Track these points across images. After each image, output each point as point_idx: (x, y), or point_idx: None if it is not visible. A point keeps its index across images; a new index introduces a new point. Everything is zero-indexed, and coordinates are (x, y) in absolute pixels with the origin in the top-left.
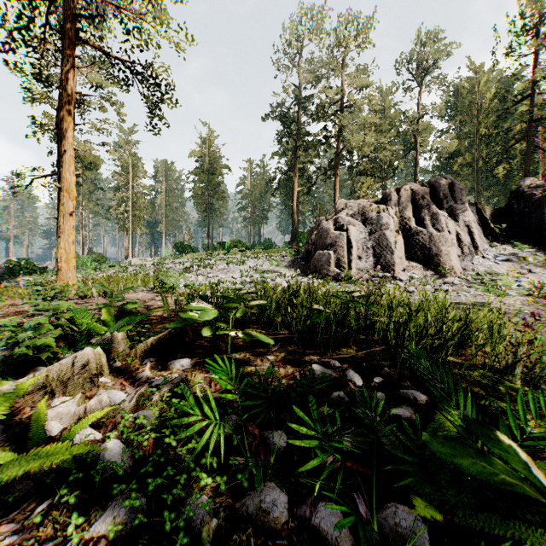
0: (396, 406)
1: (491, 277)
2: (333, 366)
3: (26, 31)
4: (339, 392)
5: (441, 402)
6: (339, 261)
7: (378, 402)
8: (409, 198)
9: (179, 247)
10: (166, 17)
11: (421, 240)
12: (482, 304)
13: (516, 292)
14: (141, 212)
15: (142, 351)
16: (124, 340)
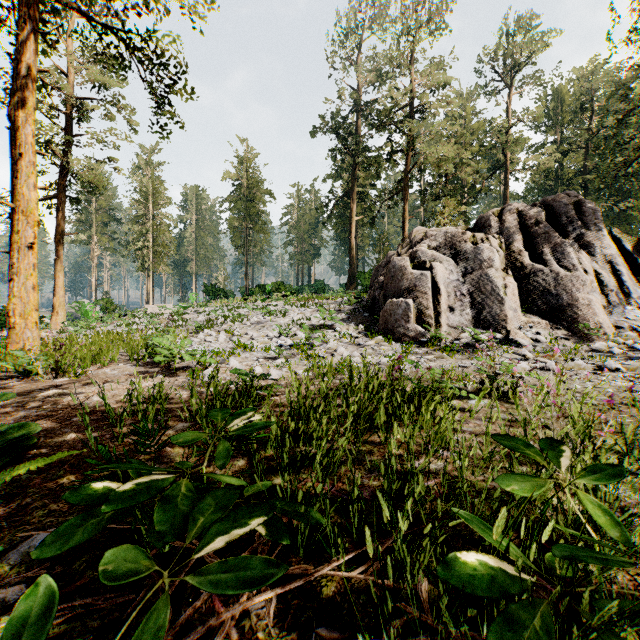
0: None
1: None
2: None
3: None
4: None
5: None
6: (422, 314)
7: None
8: (517, 223)
9: (210, 291)
10: None
11: (542, 282)
12: None
13: None
14: (163, 247)
15: None
16: None
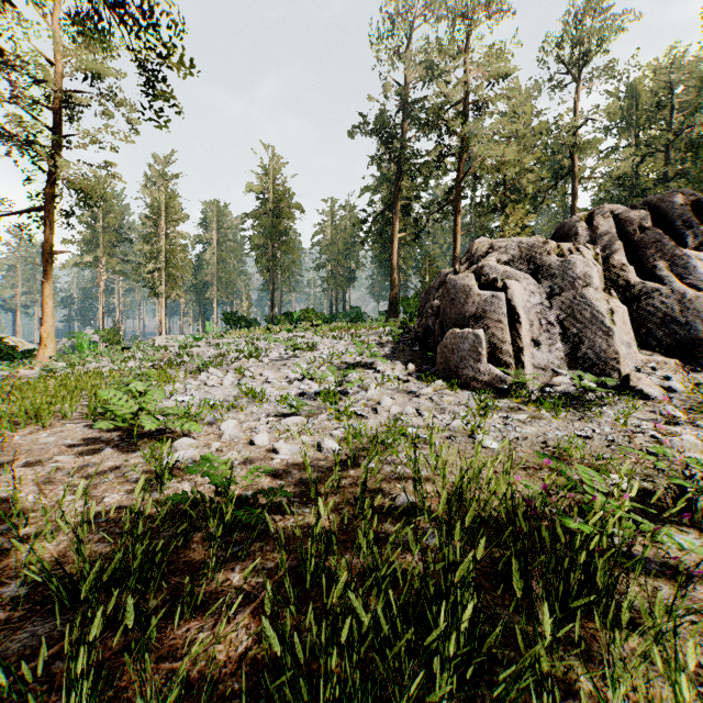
0: None
1: None
2: None
3: None
4: None
5: None
6: (496, 350)
7: None
8: (614, 230)
9: (230, 320)
10: None
11: (661, 306)
12: None
13: None
14: (178, 270)
15: None
16: None
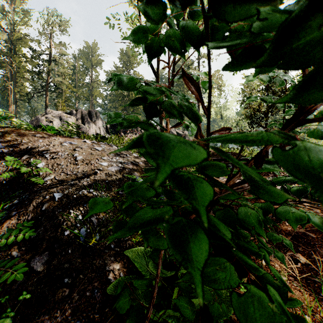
0: None
1: None
2: None
3: None
4: None
5: None
6: None
7: None
8: (81, 114)
9: None
10: None
11: (83, 130)
12: None
13: None
14: None
15: None
16: None
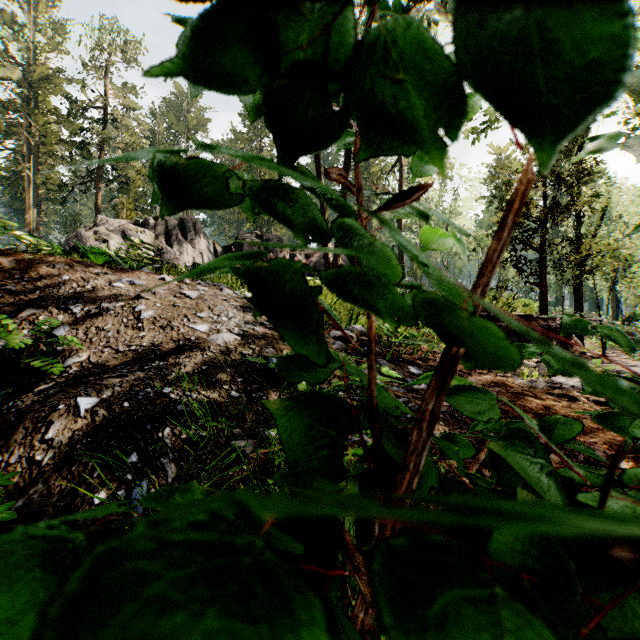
0: None
1: None
2: None
3: None
4: None
5: None
6: None
7: None
8: (164, 227)
9: None
10: None
11: (169, 257)
12: None
13: None
14: None
15: None
16: None
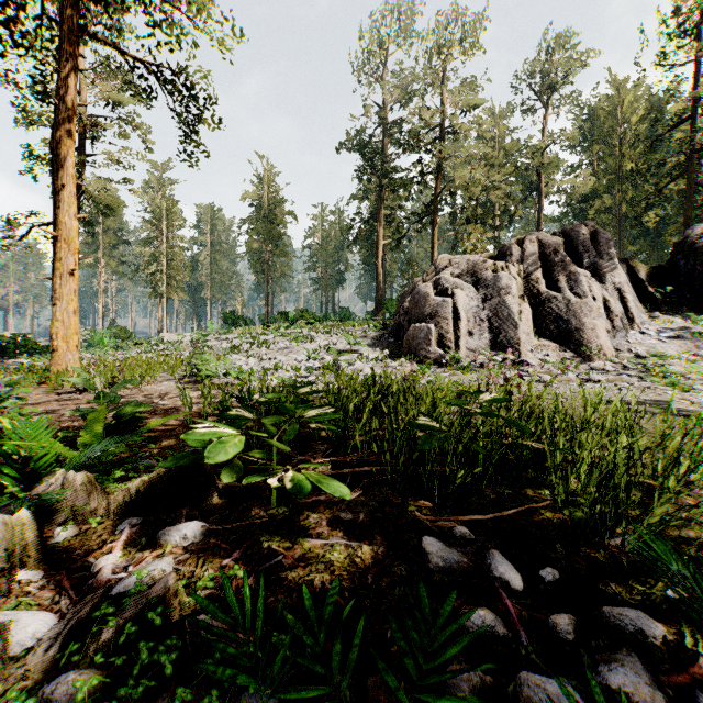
0: (606, 655)
1: (656, 361)
2: (461, 539)
3: (11, 21)
4: (484, 613)
5: (695, 641)
6: (443, 338)
7: (565, 641)
8: (537, 252)
9: (228, 319)
10: (206, 5)
11: (555, 309)
12: (659, 403)
13: (700, 383)
14: (178, 272)
15: (119, 505)
16: (87, 486)
